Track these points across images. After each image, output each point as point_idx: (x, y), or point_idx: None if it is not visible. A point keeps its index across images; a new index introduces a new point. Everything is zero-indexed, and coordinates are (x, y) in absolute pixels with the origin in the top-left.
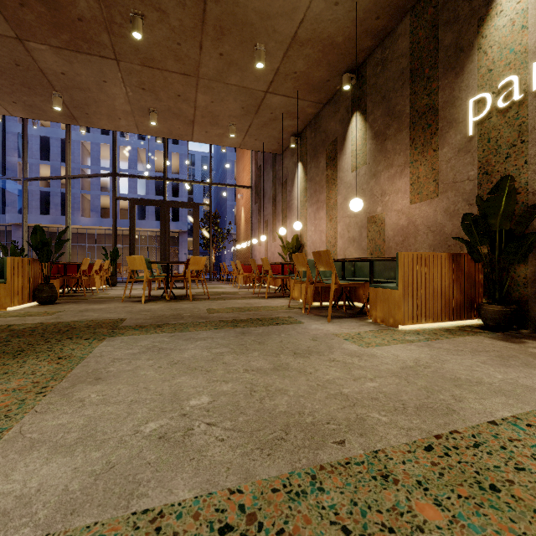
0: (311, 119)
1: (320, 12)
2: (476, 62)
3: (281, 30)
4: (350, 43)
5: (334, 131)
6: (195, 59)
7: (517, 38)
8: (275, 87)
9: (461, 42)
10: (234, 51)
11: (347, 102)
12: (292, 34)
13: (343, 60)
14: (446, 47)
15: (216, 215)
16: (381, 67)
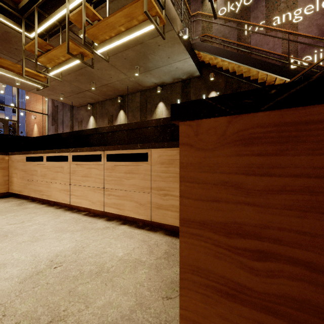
0: (100, 101)
1: (117, 83)
2: (155, 116)
3: (103, 82)
4: (123, 91)
5: (112, 111)
6: (63, 75)
7: (161, 115)
8: (91, 90)
9: (152, 109)
10: (82, 79)
11: (118, 104)
12: (106, 84)
13: (119, 93)
14: (149, 108)
15: (14, 127)
16: (131, 101)
